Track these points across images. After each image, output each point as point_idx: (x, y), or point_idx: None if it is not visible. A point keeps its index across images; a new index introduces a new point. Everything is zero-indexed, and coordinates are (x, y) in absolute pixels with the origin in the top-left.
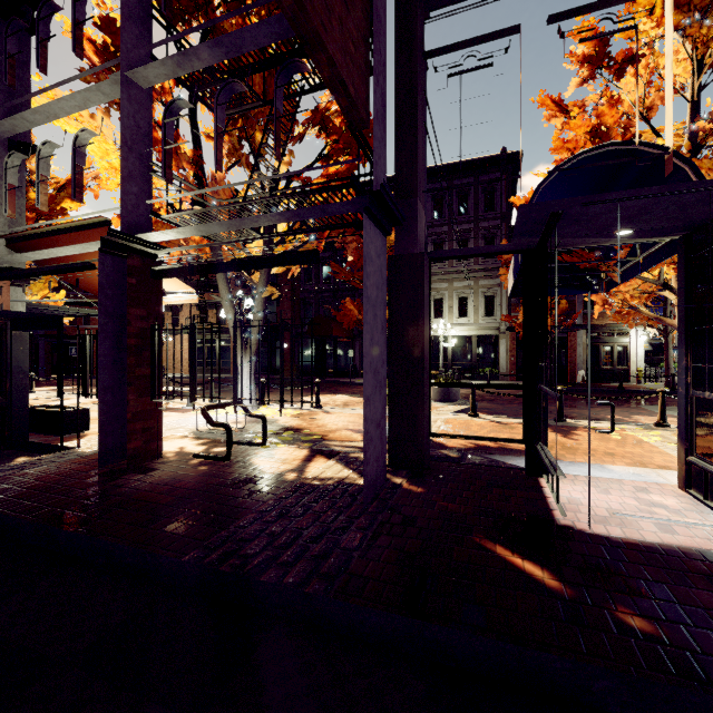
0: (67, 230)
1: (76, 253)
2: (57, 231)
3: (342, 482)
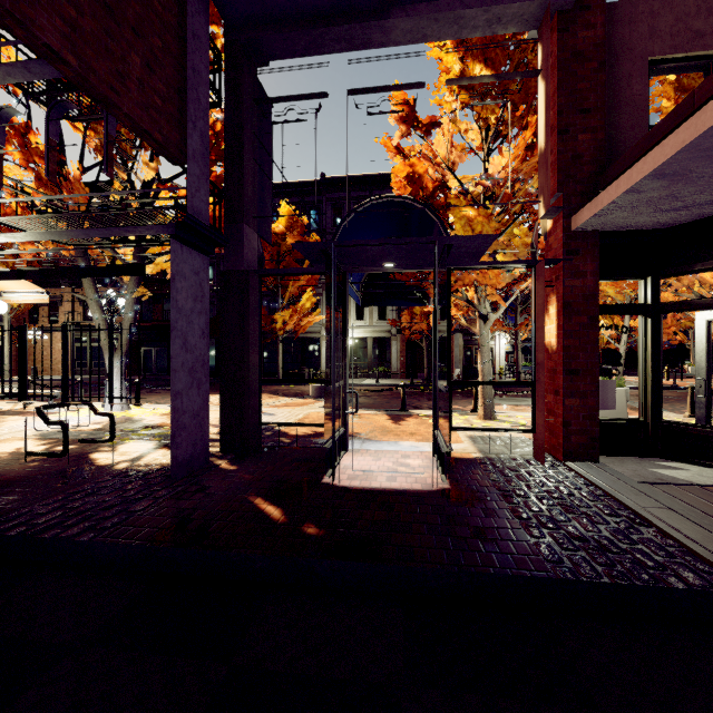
0: None
1: None
2: None
3: (167, 467)
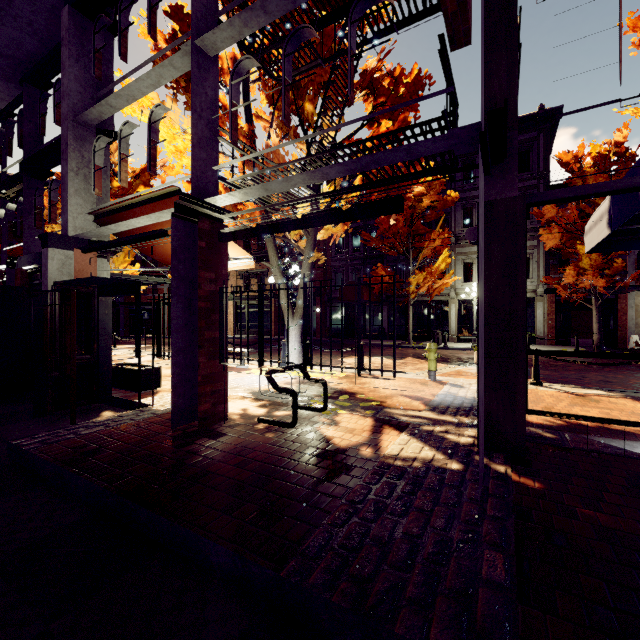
0: (143, 202)
1: (150, 223)
2: (135, 204)
3: (431, 466)
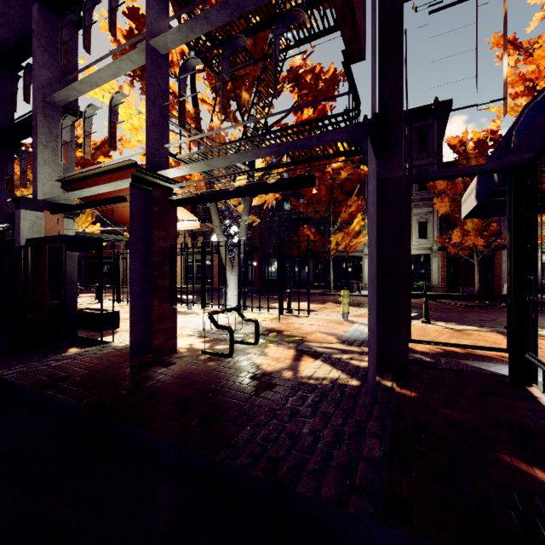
0: (104, 172)
1: (111, 190)
2: (97, 174)
3: (336, 383)
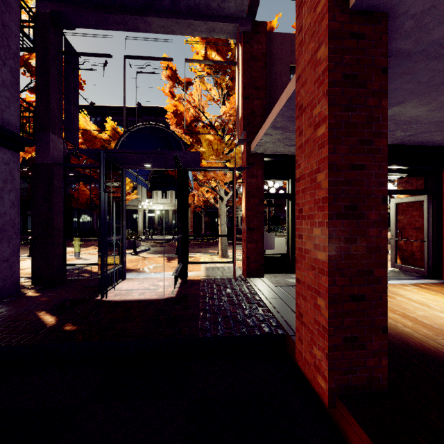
0: None
1: None
2: None
3: None
